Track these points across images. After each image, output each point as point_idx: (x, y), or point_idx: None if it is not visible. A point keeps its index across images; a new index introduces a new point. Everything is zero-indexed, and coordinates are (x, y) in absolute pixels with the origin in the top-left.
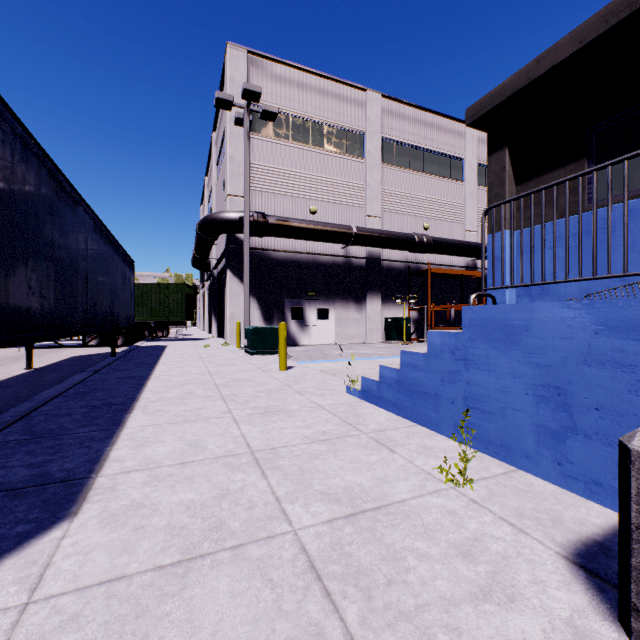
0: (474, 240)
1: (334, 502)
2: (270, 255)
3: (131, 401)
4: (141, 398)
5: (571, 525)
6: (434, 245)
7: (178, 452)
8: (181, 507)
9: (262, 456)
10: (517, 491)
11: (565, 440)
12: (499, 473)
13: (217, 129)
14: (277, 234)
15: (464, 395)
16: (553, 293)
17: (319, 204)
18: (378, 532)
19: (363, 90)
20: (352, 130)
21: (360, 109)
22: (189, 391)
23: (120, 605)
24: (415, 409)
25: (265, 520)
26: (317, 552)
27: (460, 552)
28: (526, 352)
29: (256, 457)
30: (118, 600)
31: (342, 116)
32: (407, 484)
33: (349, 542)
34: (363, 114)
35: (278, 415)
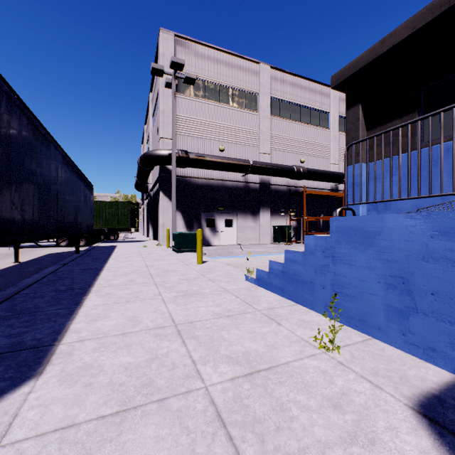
0: (336, 170)
1: (236, 364)
2: (191, 181)
3: (88, 286)
4: (96, 284)
5: (414, 382)
6: (308, 174)
7: (121, 325)
8: (121, 368)
9: (183, 328)
10: (372, 355)
11: (408, 317)
12: (358, 341)
13: (153, 91)
14: (196, 166)
15: (332, 283)
16: (393, 208)
17: (226, 144)
18: (269, 388)
19: (257, 63)
20: (249, 91)
21: (255, 76)
22: (131, 279)
23: (69, 449)
24: (295, 292)
25: (184, 378)
26: (223, 404)
27: (331, 404)
28: (378, 251)
29: (178, 329)
30: (68, 444)
31: (242, 81)
32: (290, 350)
33: (247, 396)
34: (257, 80)
35: (195, 297)
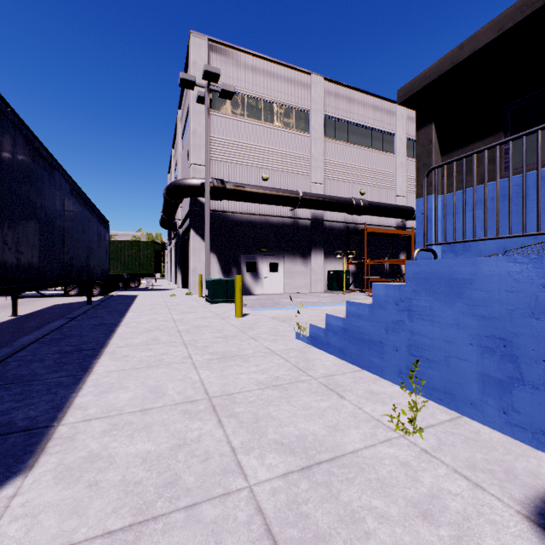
0: (403, 204)
1: (289, 453)
2: (228, 216)
3: (100, 347)
4: (110, 344)
5: (525, 478)
6: (369, 208)
7: (139, 398)
8: (137, 459)
9: (219, 402)
10: (465, 440)
11: (511, 390)
12: (445, 420)
13: (182, 107)
14: (234, 198)
15: (408, 344)
16: (474, 249)
17: (270, 172)
18: (334, 488)
19: (308, 74)
20: (299, 108)
21: (306, 90)
22: (154, 337)
23: None
24: (360, 355)
25: (220, 474)
26: (273, 512)
27: (419, 512)
28: (470, 304)
29: (213, 403)
30: None
31: (290, 96)
32: (358, 432)
33: (305, 500)
34: (308, 95)
35: (234, 360)
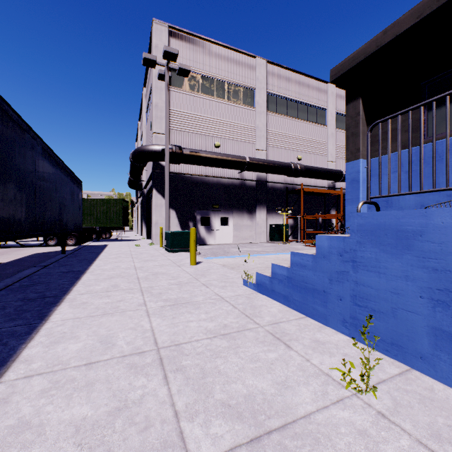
0: (334, 168)
1: (236, 418)
2: (185, 178)
3: (63, 294)
4: (72, 291)
5: None
6: (305, 171)
7: (88, 350)
8: (70, 429)
9: (166, 354)
10: (421, 399)
11: None
12: (395, 374)
13: (146, 85)
14: (190, 162)
15: (352, 294)
16: (395, 206)
17: (221, 140)
18: None
19: (254, 57)
20: (246, 86)
21: (251, 71)
22: (114, 284)
23: None
24: (304, 303)
25: (159, 450)
26: None
27: None
28: (420, 256)
29: (161, 355)
30: None
31: (238, 76)
32: (309, 390)
33: None
34: (254, 75)
35: (186, 307)
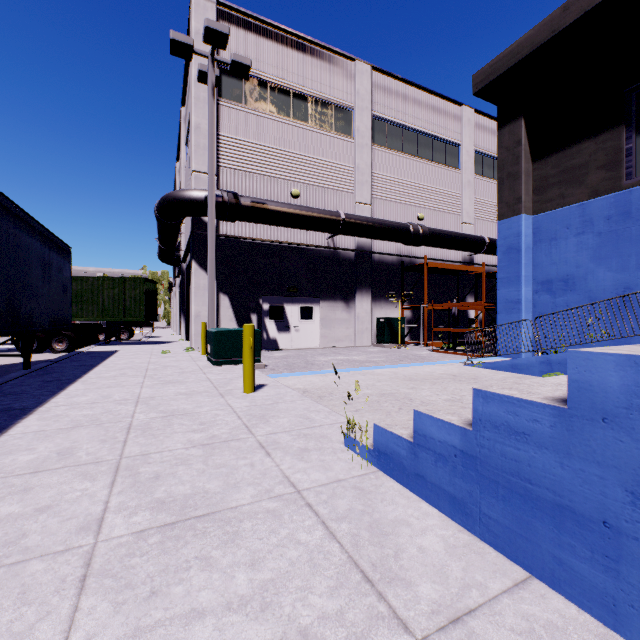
0: (471, 233)
1: None
2: (244, 244)
3: None
4: None
5: None
6: (430, 237)
7: None
8: None
9: None
10: None
11: None
12: None
13: (186, 103)
14: (252, 218)
15: None
16: (580, 288)
17: (302, 187)
18: None
19: (352, 60)
20: (339, 105)
21: (348, 81)
22: (68, 446)
23: None
24: (521, 534)
25: None
26: None
27: None
28: None
29: None
30: None
31: (328, 88)
32: None
33: None
34: (352, 87)
35: (201, 536)
